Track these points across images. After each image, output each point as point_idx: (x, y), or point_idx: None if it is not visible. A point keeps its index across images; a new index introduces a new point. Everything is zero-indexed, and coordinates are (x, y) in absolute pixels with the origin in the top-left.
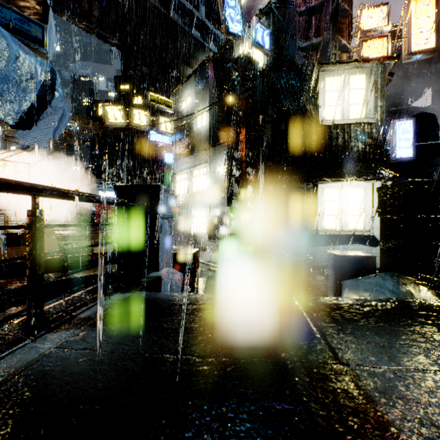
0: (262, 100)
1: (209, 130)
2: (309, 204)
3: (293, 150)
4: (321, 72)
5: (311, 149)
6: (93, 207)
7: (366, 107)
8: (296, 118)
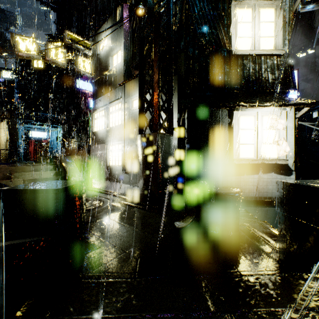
0: (175, 30)
1: (124, 67)
2: (224, 132)
3: (206, 79)
4: (234, 2)
5: (224, 79)
6: (27, 146)
7: (275, 40)
8: (210, 47)
